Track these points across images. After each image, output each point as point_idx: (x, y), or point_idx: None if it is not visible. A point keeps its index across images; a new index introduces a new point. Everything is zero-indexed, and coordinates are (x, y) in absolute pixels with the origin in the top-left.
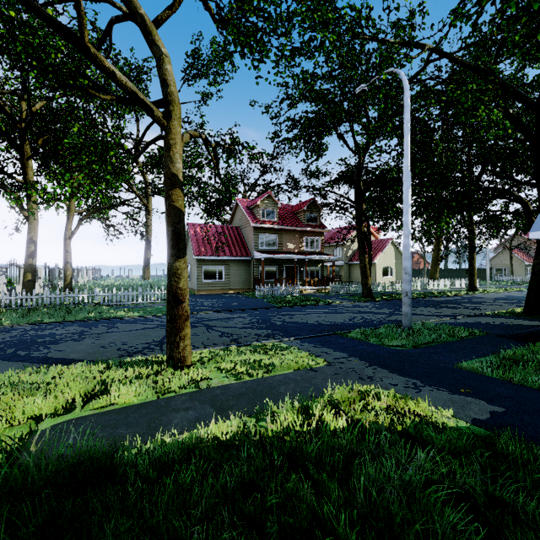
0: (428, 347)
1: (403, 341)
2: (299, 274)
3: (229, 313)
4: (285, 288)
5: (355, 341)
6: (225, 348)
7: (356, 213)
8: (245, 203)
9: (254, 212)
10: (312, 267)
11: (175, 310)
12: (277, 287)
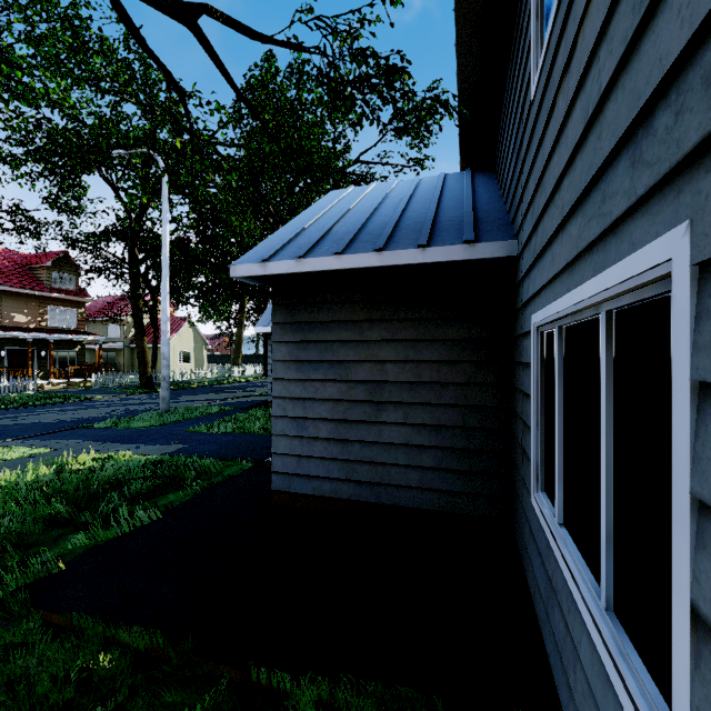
0: (174, 423)
1: (153, 422)
2: (39, 362)
3: None
4: (7, 383)
5: (101, 429)
6: None
7: (131, 285)
8: None
9: None
10: (64, 350)
11: None
12: None
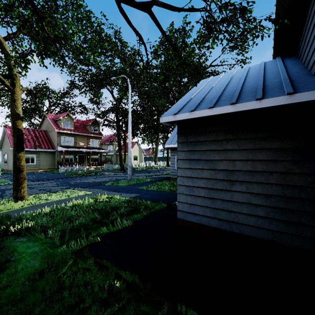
0: (133, 185)
1: (126, 184)
2: (87, 159)
3: (42, 181)
4: (78, 167)
5: (108, 186)
6: (44, 194)
7: (117, 129)
8: (51, 116)
9: (57, 123)
10: (95, 155)
11: (19, 175)
12: (73, 167)
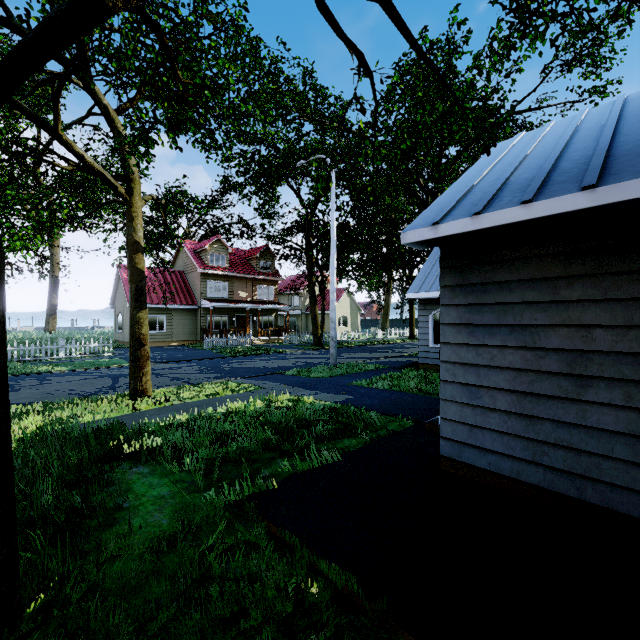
0: (340, 376)
1: (325, 373)
2: (252, 324)
3: (176, 363)
4: (236, 338)
5: (290, 376)
6: (179, 387)
7: (307, 265)
8: (190, 245)
9: (201, 256)
10: (266, 316)
11: (139, 352)
12: (227, 338)
